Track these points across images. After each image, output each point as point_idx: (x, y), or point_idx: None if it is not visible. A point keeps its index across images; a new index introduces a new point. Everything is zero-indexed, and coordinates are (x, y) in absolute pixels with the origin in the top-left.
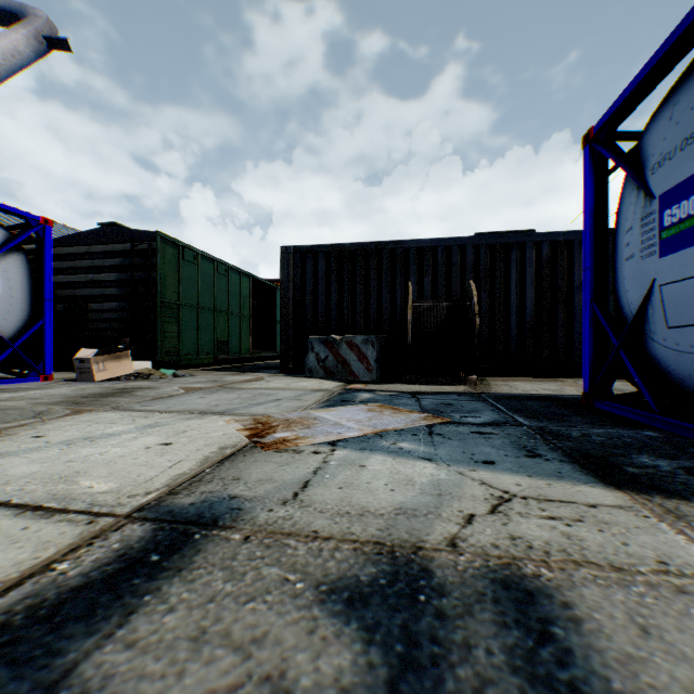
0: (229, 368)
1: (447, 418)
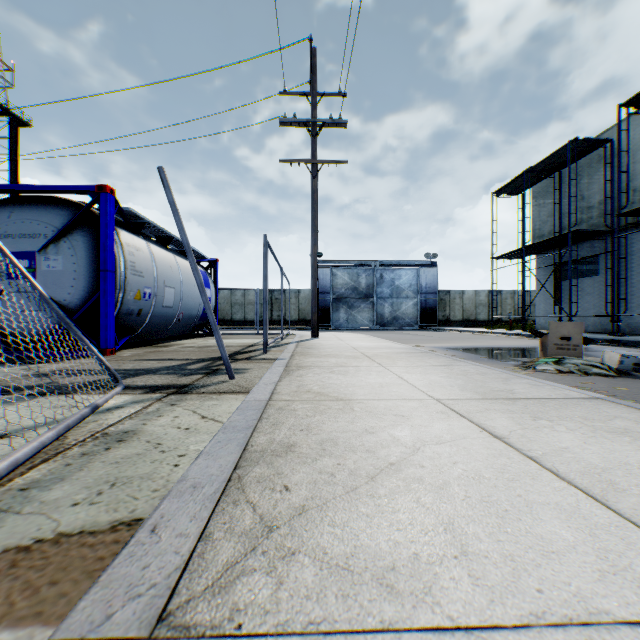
0: None
1: None
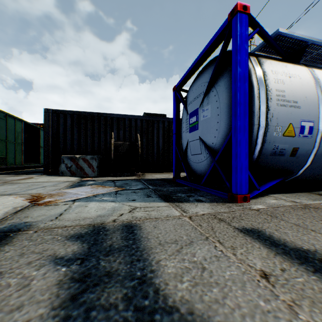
0: (8, 173)
1: (124, 188)
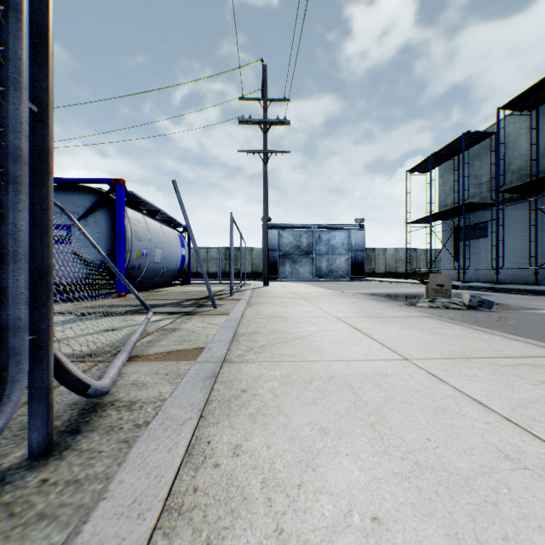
0: None
1: None
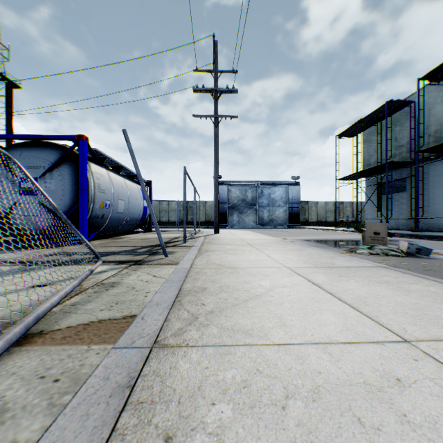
0: None
1: None
